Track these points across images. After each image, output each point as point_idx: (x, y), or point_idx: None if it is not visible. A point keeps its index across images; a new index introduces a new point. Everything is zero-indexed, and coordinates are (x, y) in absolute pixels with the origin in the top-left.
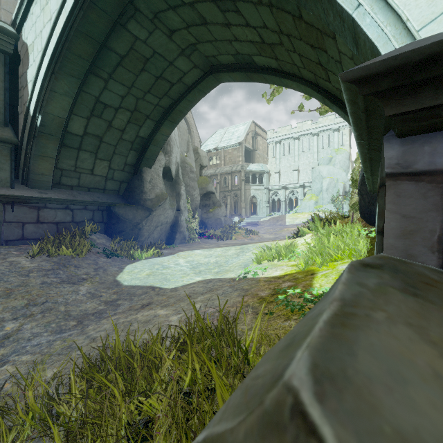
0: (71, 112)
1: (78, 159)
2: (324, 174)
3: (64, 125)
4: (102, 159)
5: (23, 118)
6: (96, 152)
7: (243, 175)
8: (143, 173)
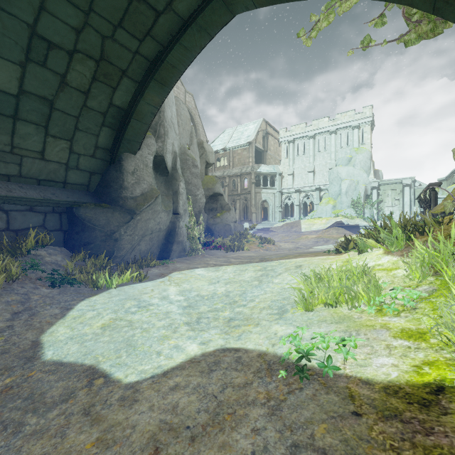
0: None
1: (15, 134)
2: (343, 175)
3: None
4: (57, 137)
5: None
6: (46, 125)
7: (253, 177)
8: (123, 161)
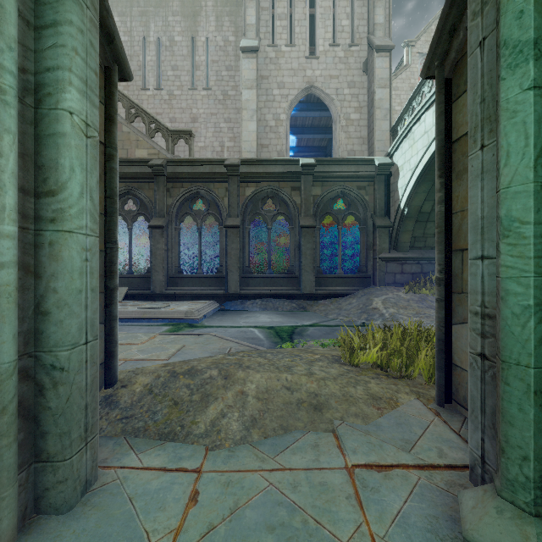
0: (424, 200)
1: (425, 228)
2: None
3: (419, 210)
4: None
5: (394, 209)
6: None
7: None
8: None
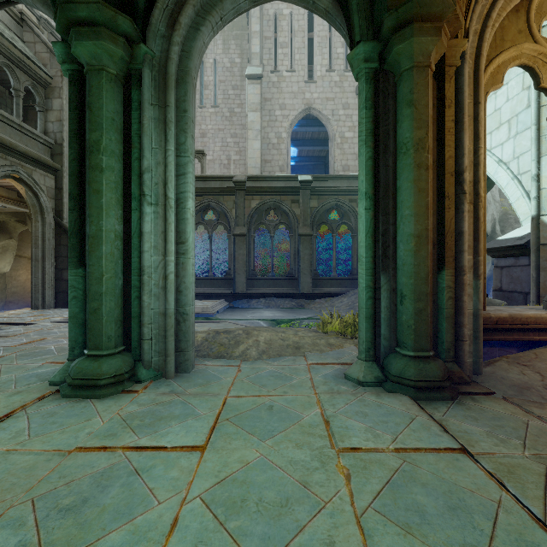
0: None
1: None
2: None
3: None
4: None
5: None
6: None
7: None
8: None
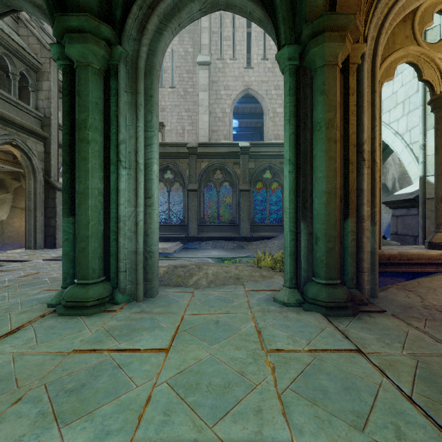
0: None
1: None
2: None
3: None
4: None
5: None
6: None
7: None
8: None
